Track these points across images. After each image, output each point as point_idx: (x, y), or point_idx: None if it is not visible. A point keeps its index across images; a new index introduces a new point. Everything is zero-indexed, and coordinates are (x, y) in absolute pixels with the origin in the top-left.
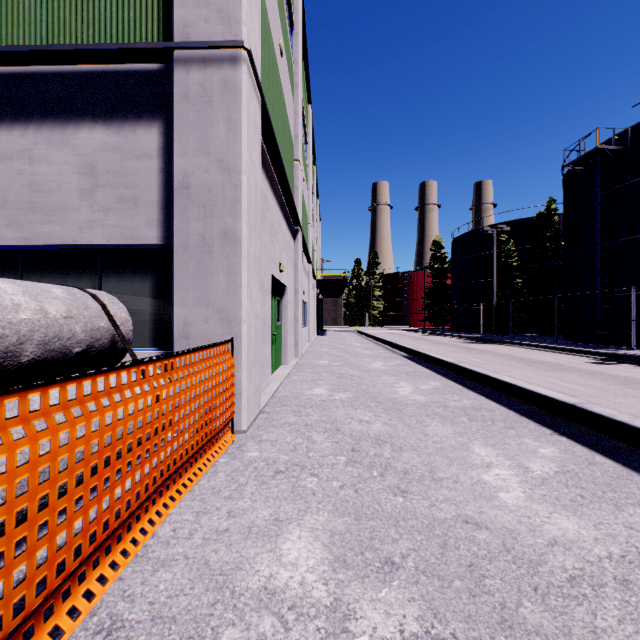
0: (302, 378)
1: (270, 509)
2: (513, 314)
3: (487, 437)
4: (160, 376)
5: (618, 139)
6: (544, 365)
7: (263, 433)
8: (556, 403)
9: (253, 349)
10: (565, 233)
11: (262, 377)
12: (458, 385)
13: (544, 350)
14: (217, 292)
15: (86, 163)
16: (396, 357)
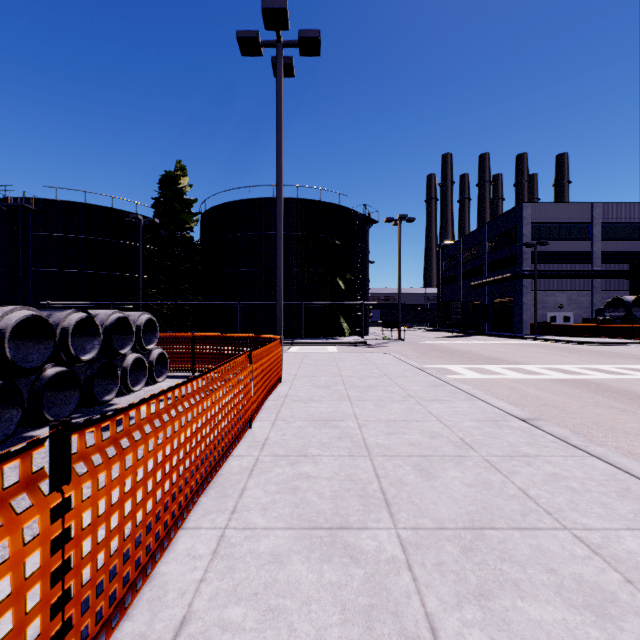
0: None
1: None
2: None
3: None
4: None
5: (35, 202)
6: None
7: None
8: None
9: None
10: None
11: None
12: None
13: None
14: None
15: None
16: None
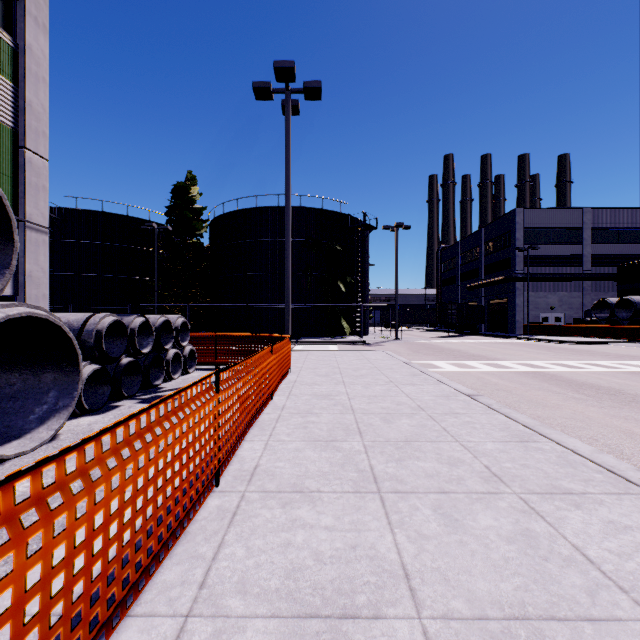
0: None
1: None
2: None
3: None
4: None
5: (57, 210)
6: None
7: None
8: None
9: None
10: None
11: None
12: None
13: None
14: None
15: None
16: None
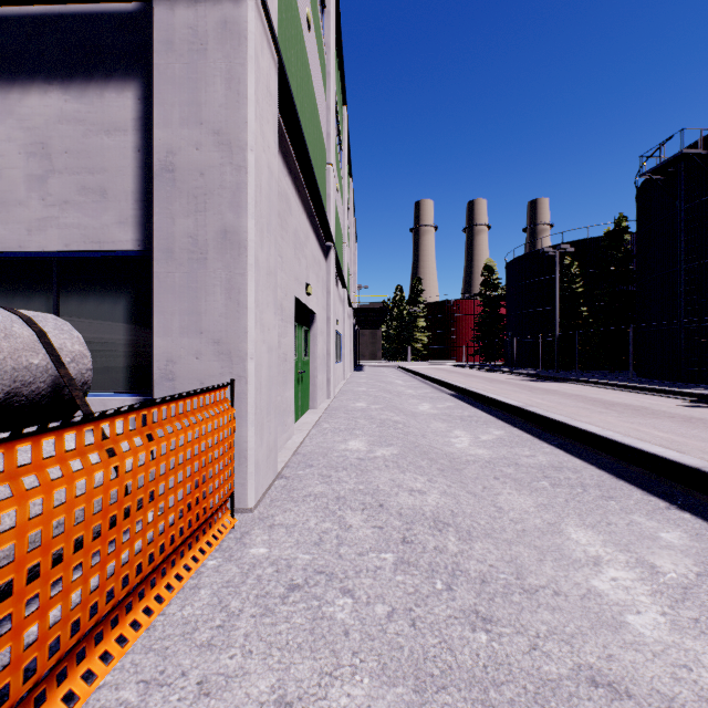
0: (334, 426)
1: (272, 675)
2: (577, 347)
3: (582, 513)
4: (73, 454)
5: (705, 142)
6: (627, 408)
7: (277, 512)
8: (670, 465)
9: (265, 394)
10: (640, 254)
11: (282, 428)
12: (527, 434)
13: (620, 389)
14: (213, 315)
15: (36, 140)
16: (446, 398)
